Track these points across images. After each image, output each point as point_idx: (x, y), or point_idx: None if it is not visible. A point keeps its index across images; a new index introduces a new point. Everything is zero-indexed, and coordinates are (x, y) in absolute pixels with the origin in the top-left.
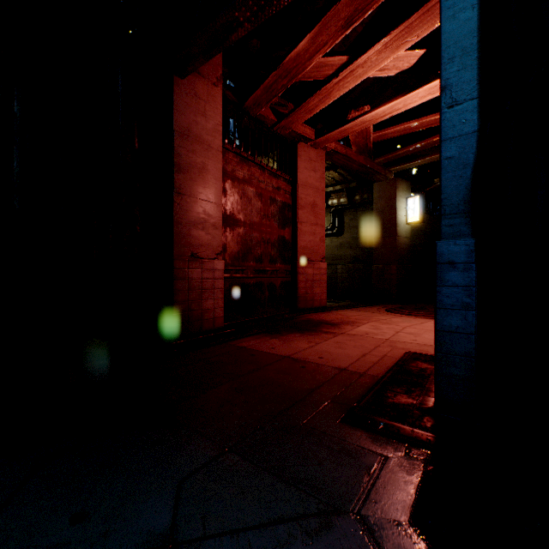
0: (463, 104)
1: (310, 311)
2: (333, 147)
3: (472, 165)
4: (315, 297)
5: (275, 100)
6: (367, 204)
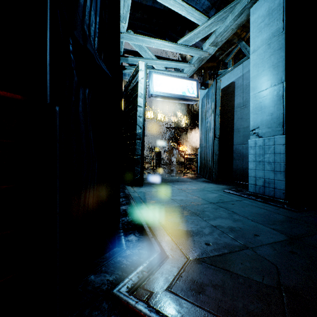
0: None
1: None
2: None
3: None
4: None
5: None
6: None
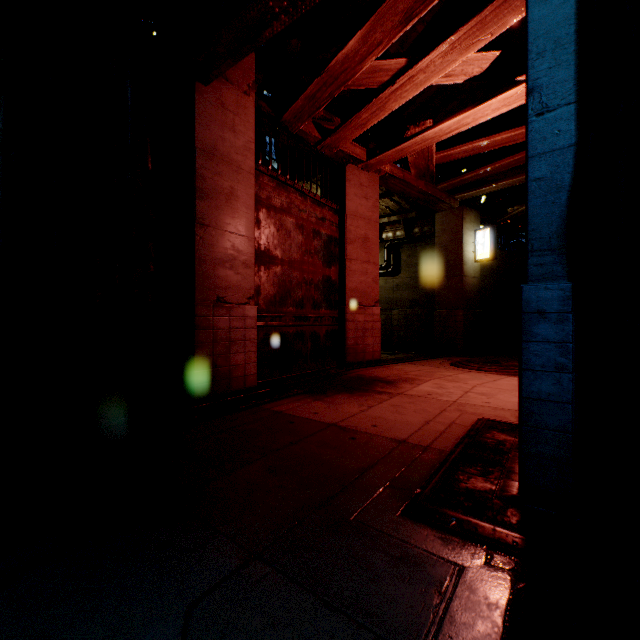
0: (556, 110)
1: (361, 366)
2: (388, 171)
3: (568, 189)
4: (366, 348)
5: (319, 114)
6: (428, 238)
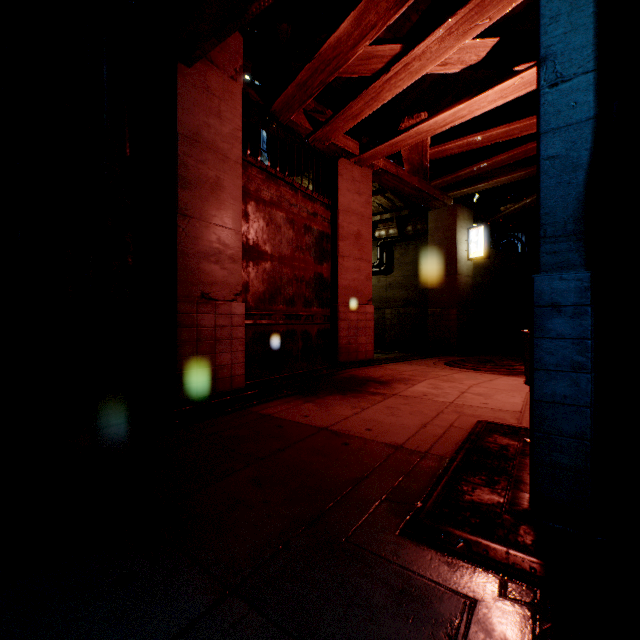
0: (573, 80)
1: (354, 366)
2: (381, 166)
3: (585, 167)
4: (359, 348)
5: (311, 106)
6: (421, 236)
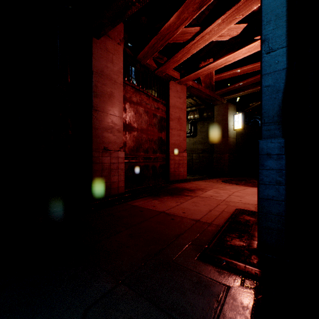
0: (276, 51)
1: (177, 182)
2: (190, 84)
3: (282, 91)
4: (180, 173)
5: (156, 55)
6: (210, 118)
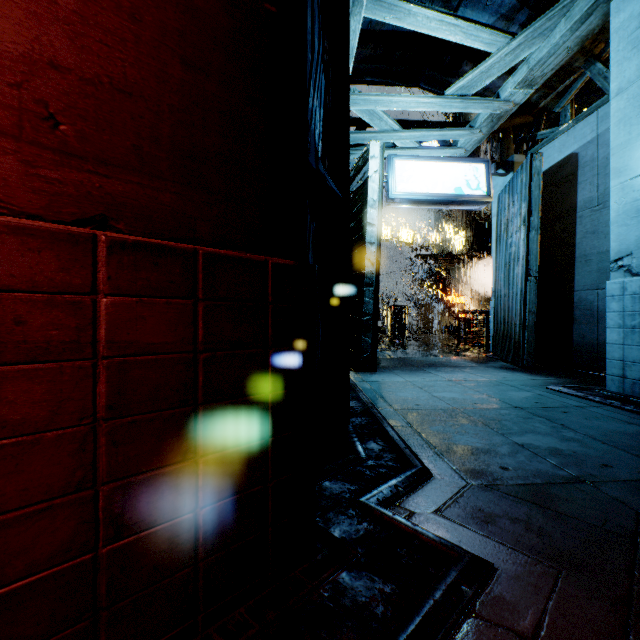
0: None
1: None
2: None
3: None
4: None
5: None
6: None
